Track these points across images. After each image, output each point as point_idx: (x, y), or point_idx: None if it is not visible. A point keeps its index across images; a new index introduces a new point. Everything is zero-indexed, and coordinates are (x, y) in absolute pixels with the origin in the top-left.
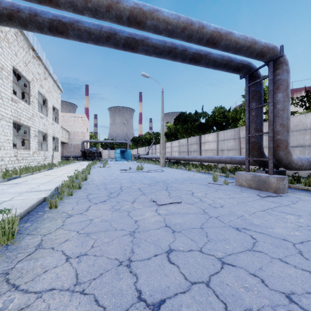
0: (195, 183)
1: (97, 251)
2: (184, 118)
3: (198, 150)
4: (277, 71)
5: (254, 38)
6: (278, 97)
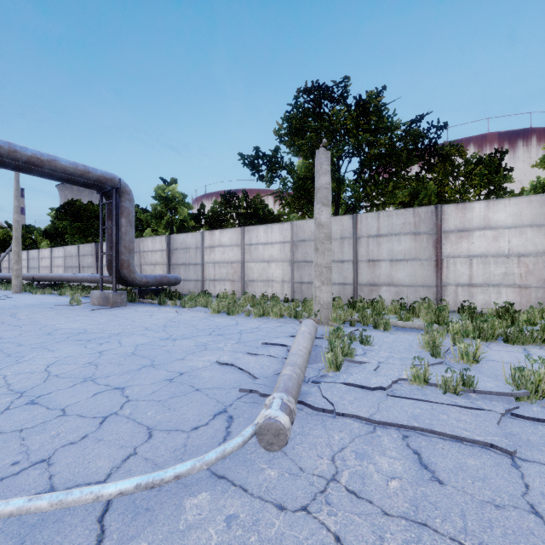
0: (37, 307)
1: None
2: (76, 211)
3: (95, 265)
4: (121, 198)
5: (87, 168)
6: (122, 222)
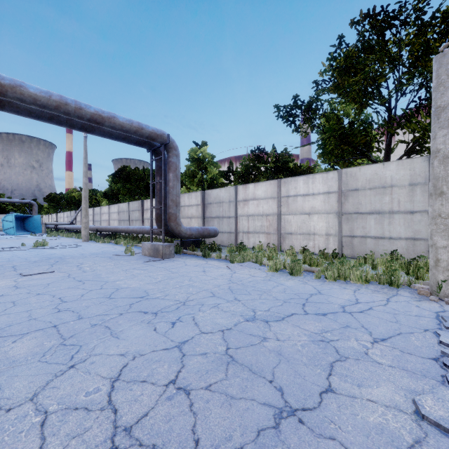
0: (99, 257)
1: None
2: (127, 175)
3: (141, 218)
4: (169, 153)
5: (141, 124)
6: (170, 177)
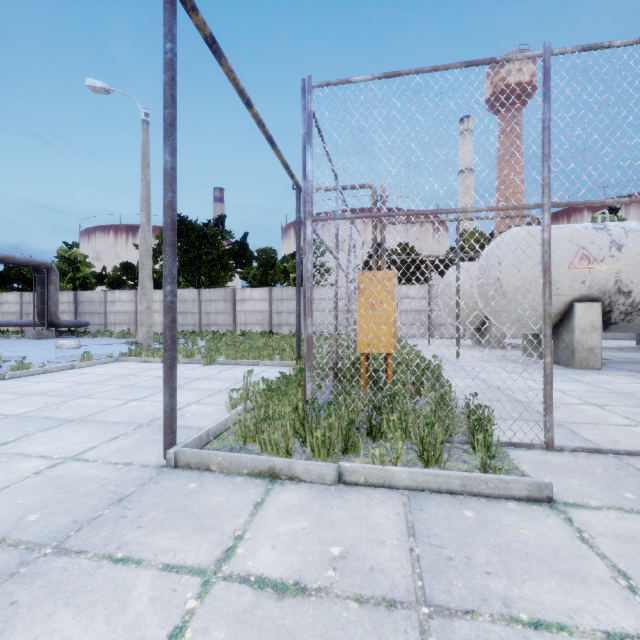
0: None
1: None
2: None
3: None
4: (51, 274)
5: (32, 259)
6: (51, 288)
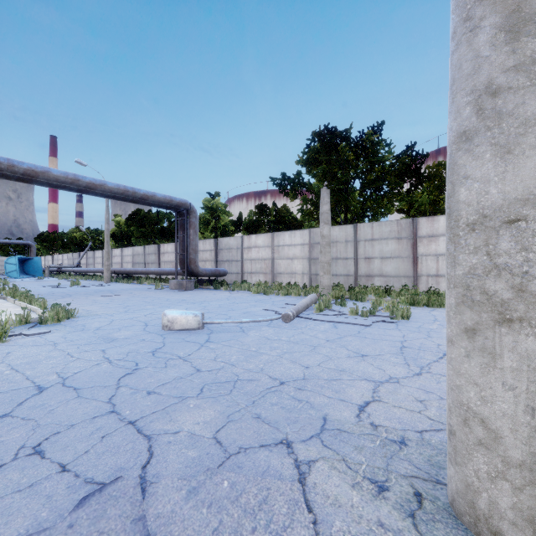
0: (138, 290)
1: (80, 303)
2: (141, 219)
3: (158, 261)
4: (190, 215)
5: (171, 198)
6: (191, 232)
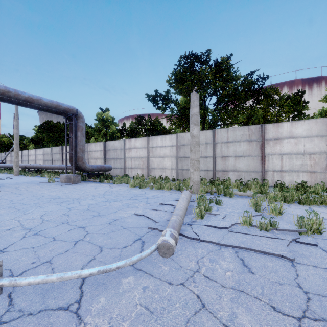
0: (29, 184)
1: None
2: (50, 127)
3: (61, 159)
4: (78, 120)
5: (59, 103)
6: (78, 134)
